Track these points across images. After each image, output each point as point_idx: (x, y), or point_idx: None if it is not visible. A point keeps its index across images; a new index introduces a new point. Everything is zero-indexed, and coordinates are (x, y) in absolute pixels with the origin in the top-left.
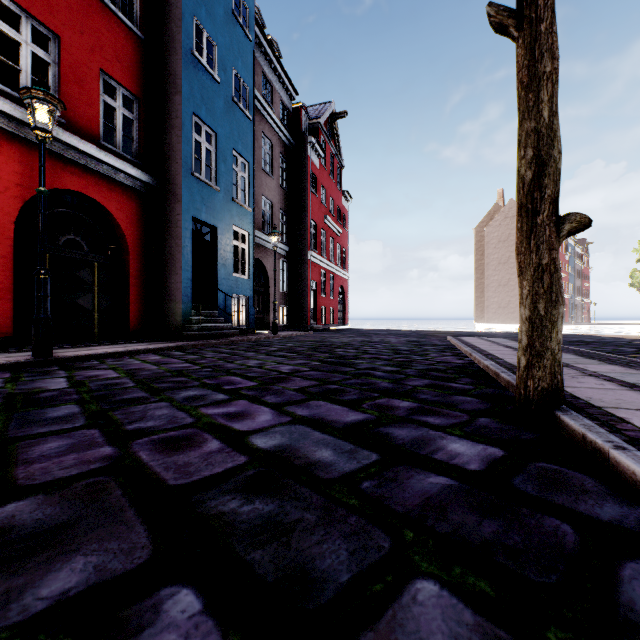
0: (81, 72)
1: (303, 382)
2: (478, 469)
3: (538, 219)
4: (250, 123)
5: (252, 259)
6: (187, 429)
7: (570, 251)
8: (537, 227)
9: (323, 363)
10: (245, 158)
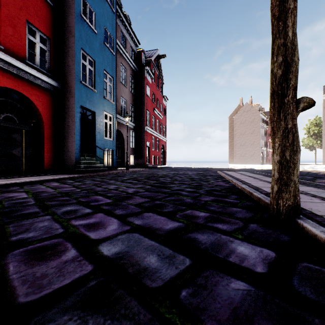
0: (14, 20)
1: (140, 199)
2: (264, 271)
3: (285, 100)
4: (114, 57)
5: (115, 130)
6: (56, 239)
7: None
8: (285, 105)
9: (152, 187)
10: (111, 75)
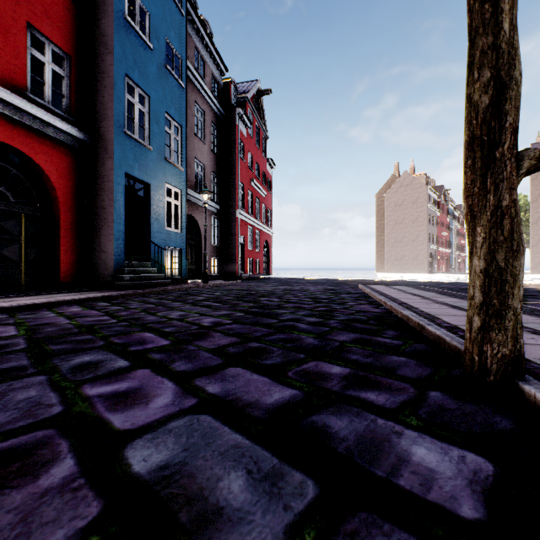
0: (5, 22)
1: (223, 339)
2: (478, 516)
3: (497, 152)
4: (183, 90)
5: (184, 215)
6: (40, 430)
7: (450, 214)
8: (495, 162)
9: (247, 314)
10: (178, 122)
